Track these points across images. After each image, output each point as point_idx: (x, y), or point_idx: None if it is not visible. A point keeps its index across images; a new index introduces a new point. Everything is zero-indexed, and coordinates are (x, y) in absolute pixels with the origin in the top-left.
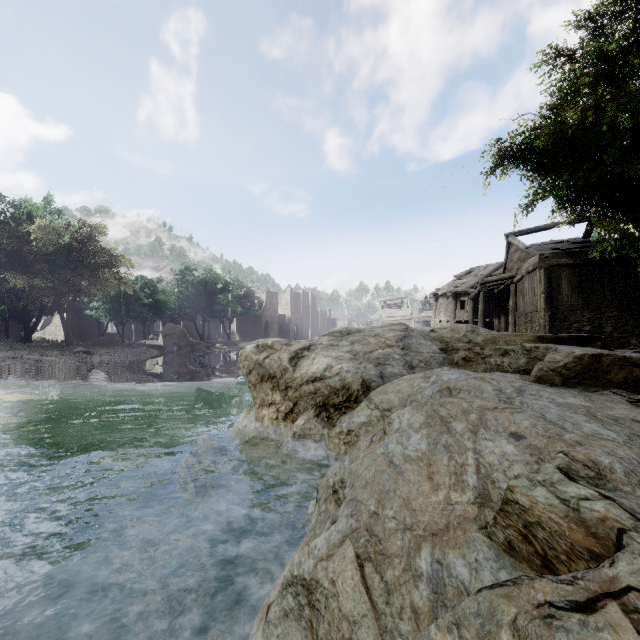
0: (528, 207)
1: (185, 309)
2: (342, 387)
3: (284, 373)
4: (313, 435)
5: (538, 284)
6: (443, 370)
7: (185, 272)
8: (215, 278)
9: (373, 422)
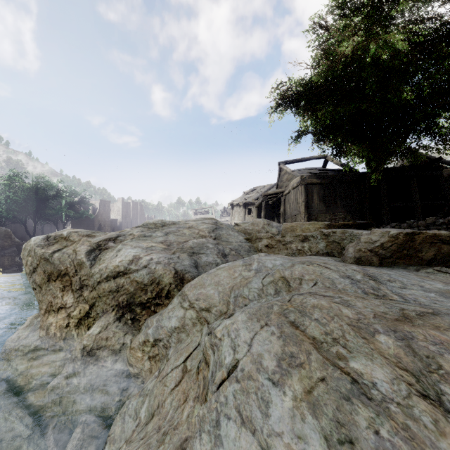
0: (297, 139)
1: (13, 212)
2: (151, 281)
3: (79, 269)
4: (111, 346)
5: (300, 195)
6: (261, 256)
7: (13, 178)
8: (47, 185)
9: (187, 327)
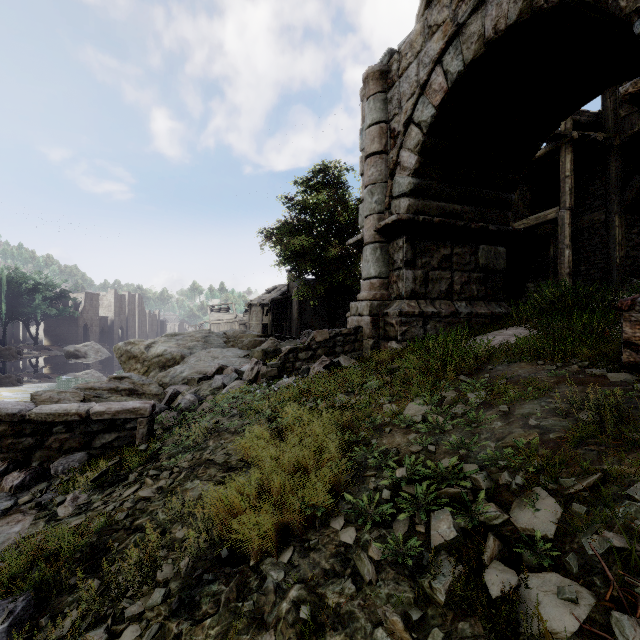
0: None
1: None
2: (172, 358)
3: (142, 355)
4: None
5: (295, 304)
6: (214, 348)
7: None
8: (22, 278)
9: None
